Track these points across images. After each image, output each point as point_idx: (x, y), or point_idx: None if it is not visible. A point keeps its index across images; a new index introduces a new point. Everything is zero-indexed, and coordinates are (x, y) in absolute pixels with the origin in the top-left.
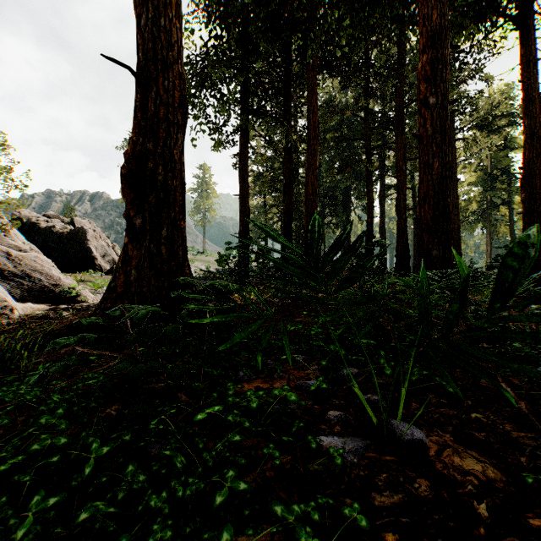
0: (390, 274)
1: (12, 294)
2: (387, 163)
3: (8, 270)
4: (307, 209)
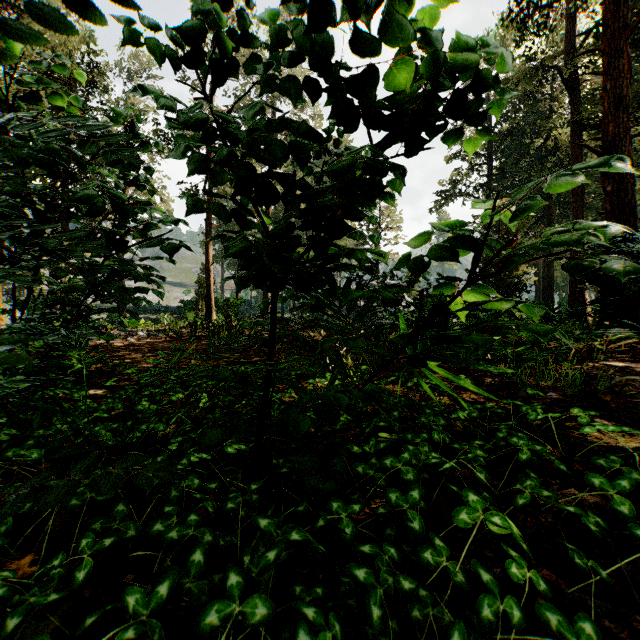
0: None
1: None
2: None
3: None
4: (539, 291)
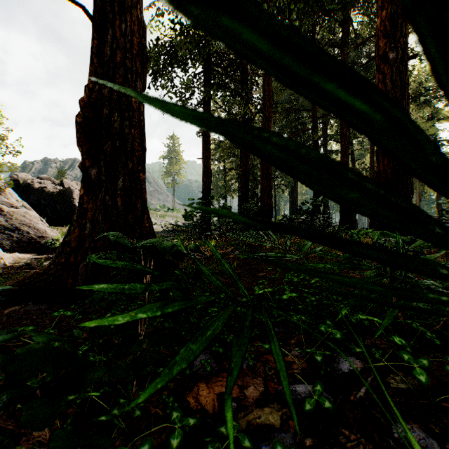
0: (334, 227)
1: (2, 245)
2: (329, 132)
3: (0, 224)
4: (262, 169)
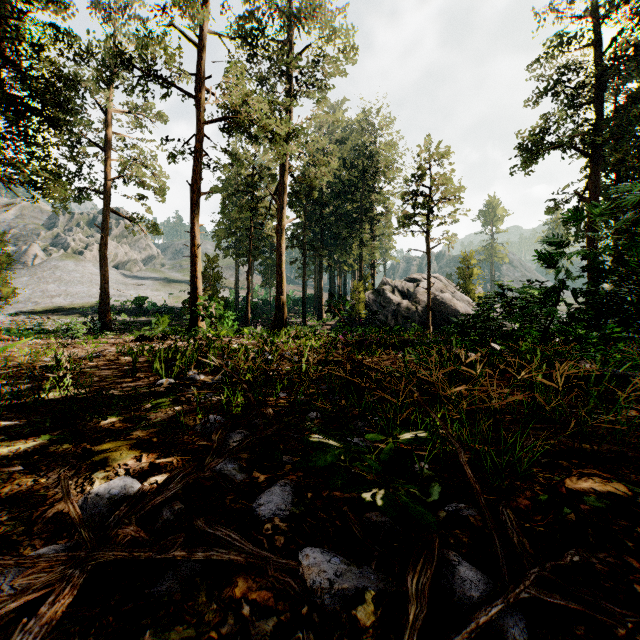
0: None
1: None
2: None
3: None
4: None
